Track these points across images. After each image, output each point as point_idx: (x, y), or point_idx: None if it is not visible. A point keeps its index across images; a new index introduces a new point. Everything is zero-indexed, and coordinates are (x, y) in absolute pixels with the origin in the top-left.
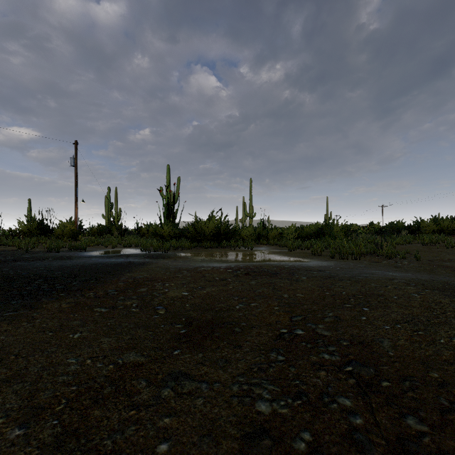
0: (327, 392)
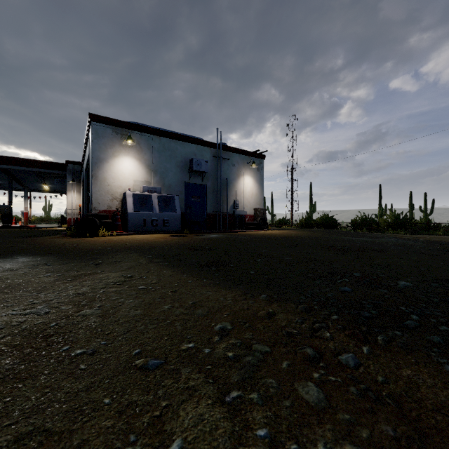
0: None
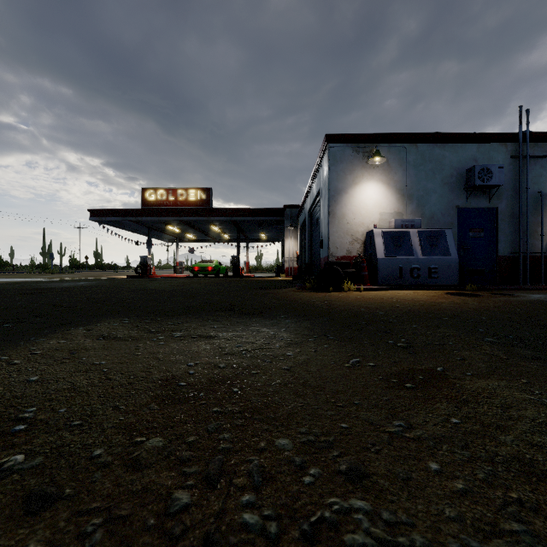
0: (268, 542)
